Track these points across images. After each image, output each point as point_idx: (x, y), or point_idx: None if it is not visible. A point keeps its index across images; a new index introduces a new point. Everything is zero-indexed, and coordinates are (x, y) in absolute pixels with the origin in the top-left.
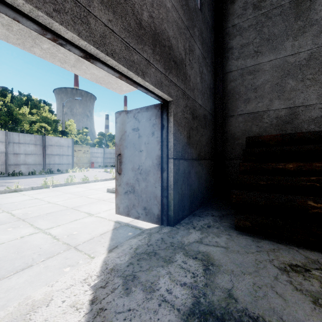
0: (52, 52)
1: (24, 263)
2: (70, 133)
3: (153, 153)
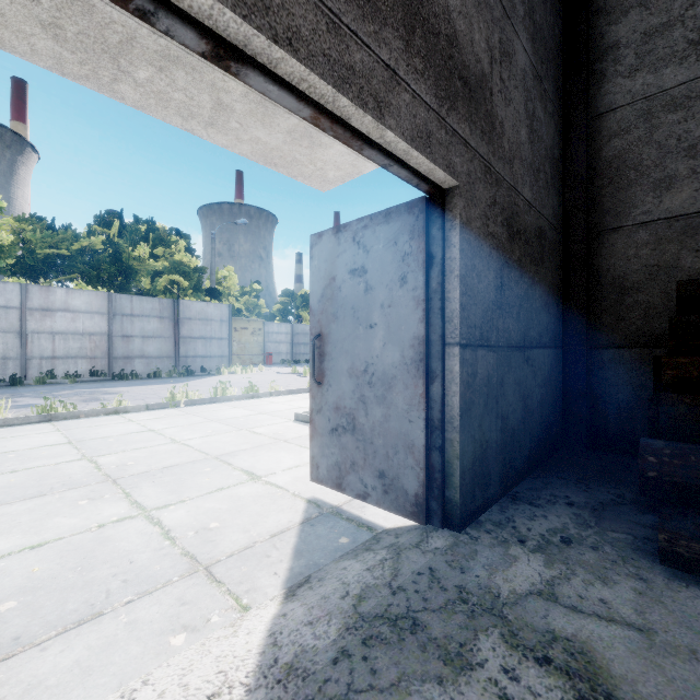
0: (159, 89)
1: (86, 605)
2: (227, 294)
3: (403, 332)
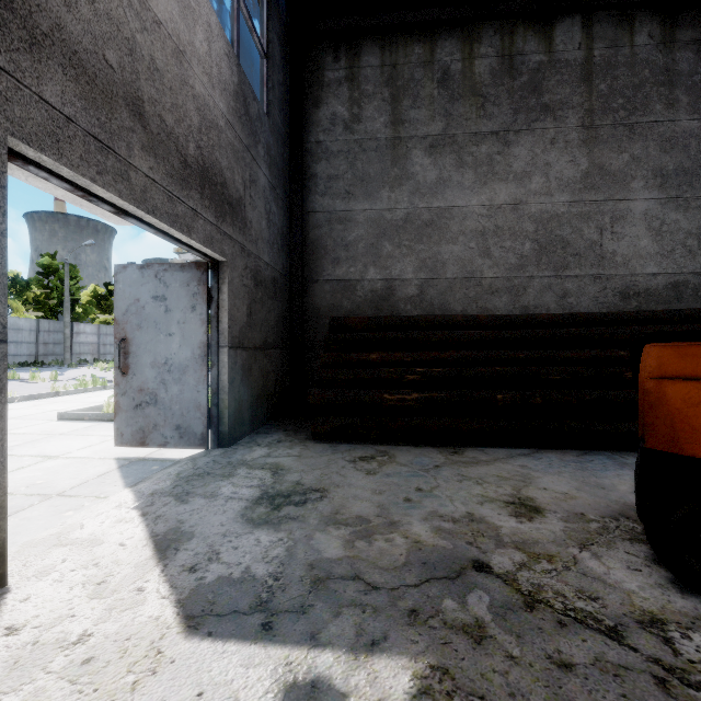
0: None
1: None
2: None
3: (194, 339)
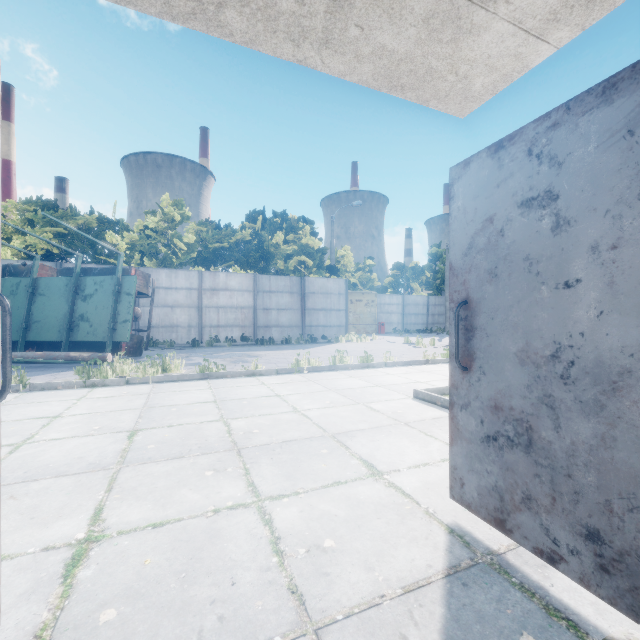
0: (265, 1)
1: None
2: (344, 271)
3: None
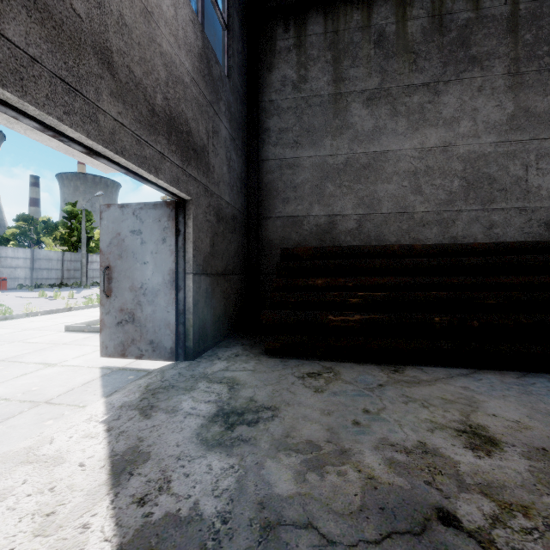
0: None
1: None
2: None
3: (164, 267)
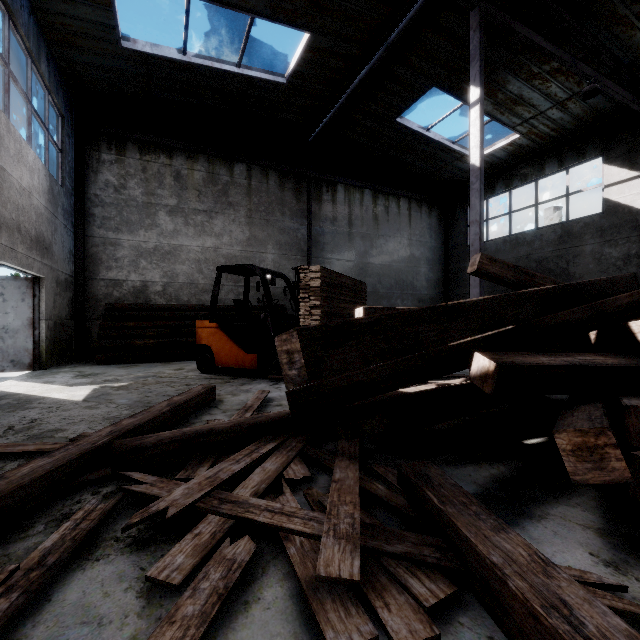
0: None
1: None
2: None
3: (24, 316)
